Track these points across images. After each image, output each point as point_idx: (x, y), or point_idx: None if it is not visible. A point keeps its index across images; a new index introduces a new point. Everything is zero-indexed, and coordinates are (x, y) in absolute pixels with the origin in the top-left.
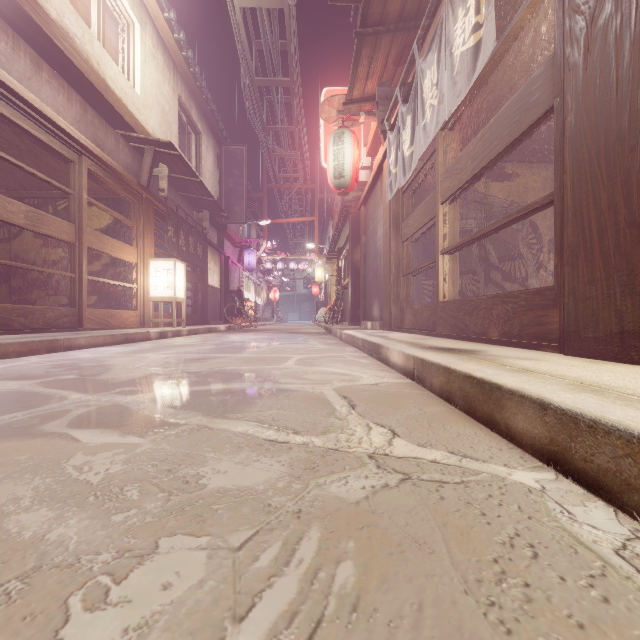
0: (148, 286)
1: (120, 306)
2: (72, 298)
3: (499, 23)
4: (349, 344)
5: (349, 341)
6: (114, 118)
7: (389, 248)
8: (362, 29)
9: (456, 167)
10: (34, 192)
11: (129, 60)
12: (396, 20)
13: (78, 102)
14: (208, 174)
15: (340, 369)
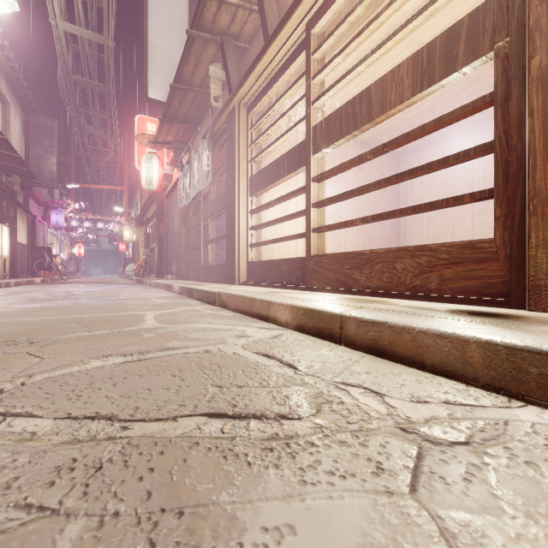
0: None
1: None
2: None
3: (224, 151)
4: (156, 287)
5: (156, 286)
6: None
7: (181, 233)
8: (164, 118)
9: (207, 208)
10: None
11: None
12: (183, 119)
13: None
14: (15, 140)
15: (153, 294)
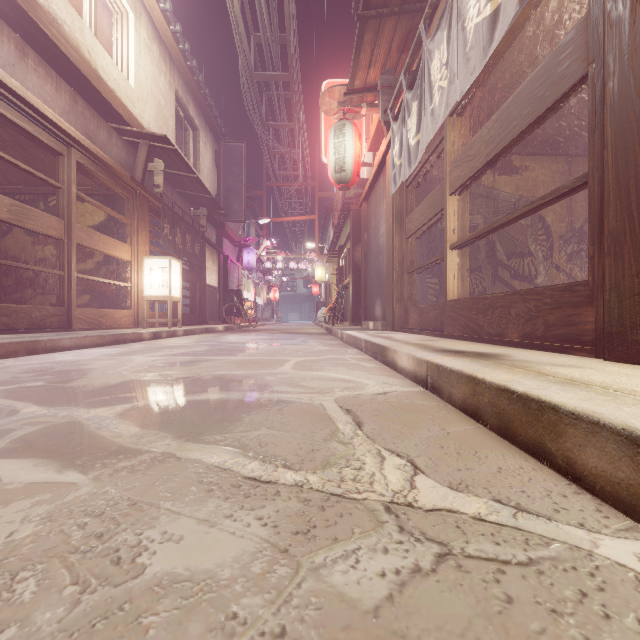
0: (142, 285)
1: (114, 305)
2: (61, 297)
3: None
4: (351, 345)
5: (351, 342)
6: (107, 110)
7: (392, 244)
8: (365, 11)
9: (467, 154)
10: (25, 188)
11: (123, 51)
12: (401, 2)
13: (67, 92)
14: (206, 171)
15: (342, 374)
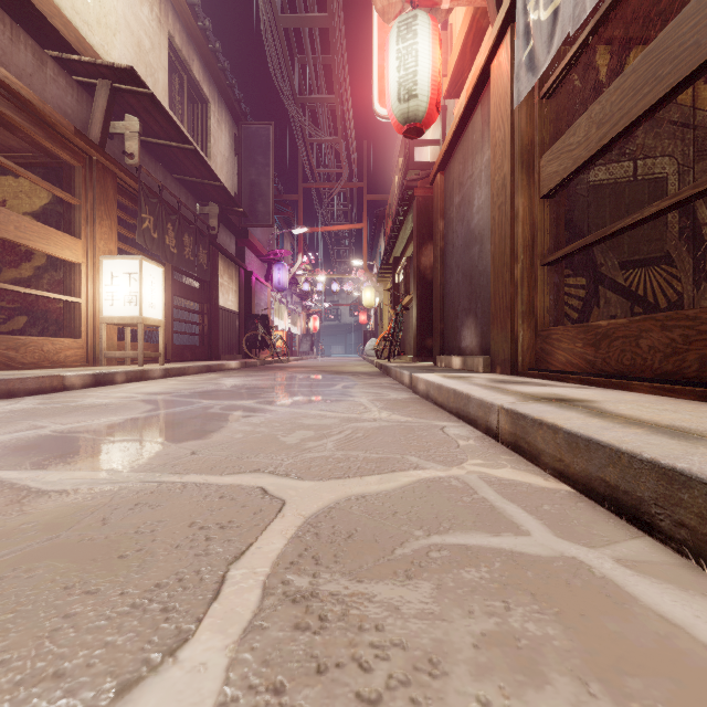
0: (99, 300)
1: (60, 332)
2: None
3: None
4: (442, 408)
5: (442, 401)
6: (35, 23)
7: (511, 212)
8: None
9: None
10: None
11: None
12: None
13: None
14: (220, 159)
15: None
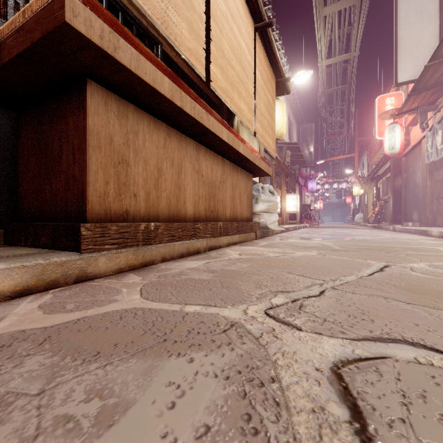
0: (285, 206)
1: None
2: None
3: None
4: (403, 232)
5: (403, 231)
6: None
7: (426, 185)
8: (412, 93)
9: None
10: None
11: None
12: (432, 85)
13: None
14: None
15: (411, 237)
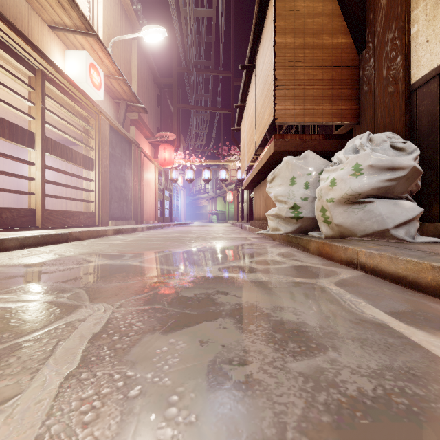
0: None
1: None
2: None
3: None
4: None
5: None
6: None
7: None
8: None
9: None
10: None
11: None
12: None
13: None
14: None
15: None
